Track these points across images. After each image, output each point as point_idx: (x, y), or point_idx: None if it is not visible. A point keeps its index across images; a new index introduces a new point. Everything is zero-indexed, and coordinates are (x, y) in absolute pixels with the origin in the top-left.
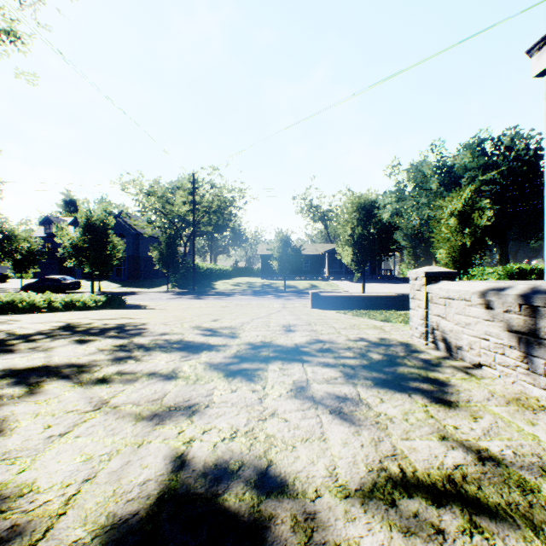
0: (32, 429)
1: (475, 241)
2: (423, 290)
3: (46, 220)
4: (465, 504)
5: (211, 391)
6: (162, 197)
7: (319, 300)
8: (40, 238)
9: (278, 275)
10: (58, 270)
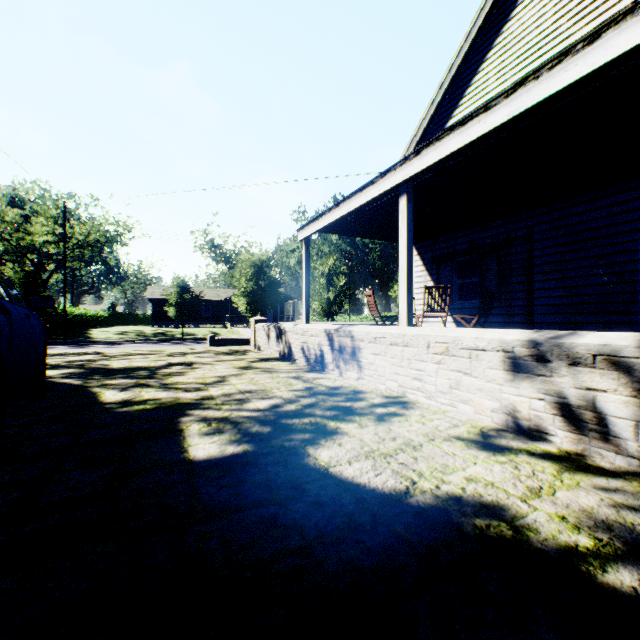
0: (118, 363)
1: (337, 296)
2: (254, 327)
3: None
4: (230, 360)
5: (168, 358)
6: (12, 222)
7: (217, 343)
8: None
9: (174, 322)
10: None
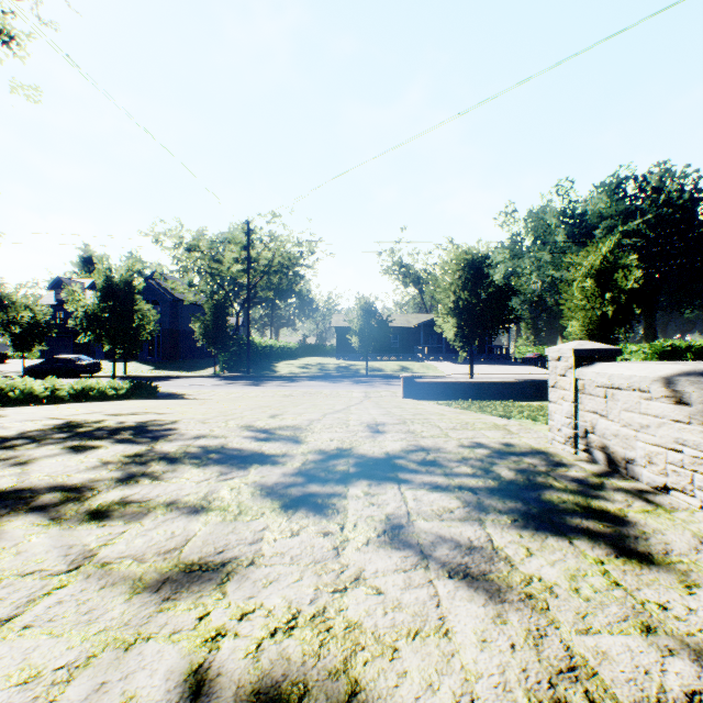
0: None
1: (619, 309)
2: (570, 375)
3: (57, 283)
4: None
5: (259, 533)
6: (207, 252)
7: (413, 387)
8: (49, 306)
9: (358, 354)
10: (73, 347)
